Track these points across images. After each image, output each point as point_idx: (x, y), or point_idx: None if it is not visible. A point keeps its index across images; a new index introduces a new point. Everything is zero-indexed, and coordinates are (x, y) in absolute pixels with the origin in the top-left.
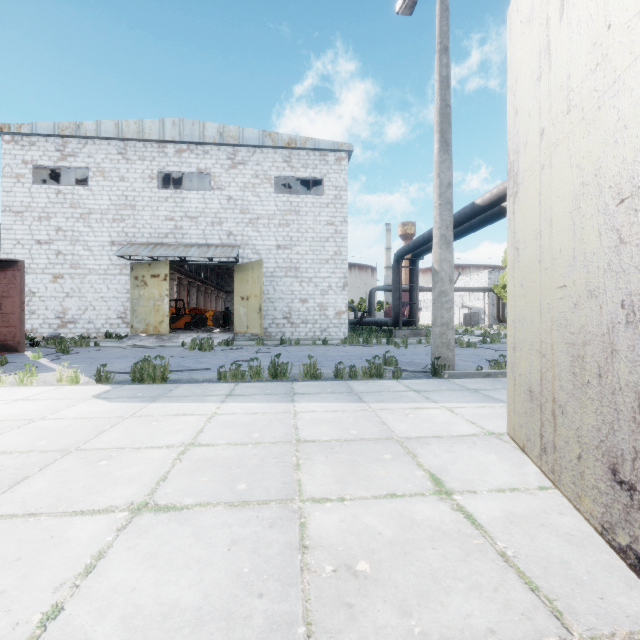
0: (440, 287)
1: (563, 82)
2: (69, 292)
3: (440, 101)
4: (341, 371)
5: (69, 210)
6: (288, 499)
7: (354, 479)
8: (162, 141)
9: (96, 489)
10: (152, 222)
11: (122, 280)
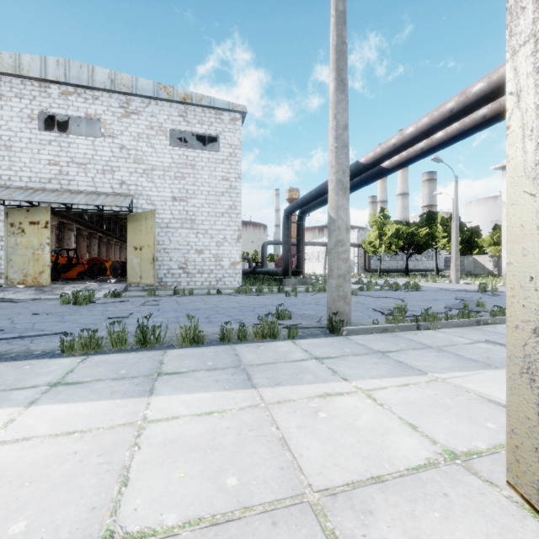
0: (337, 236)
1: None
2: None
3: (336, 37)
4: (228, 332)
5: None
6: None
7: None
8: (44, 80)
9: None
10: (32, 165)
11: None
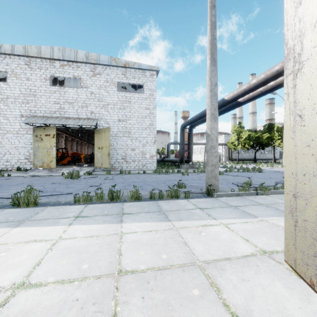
0: (211, 143)
1: None
2: None
3: (211, 36)
4: (154, 194)
5: None
6: None
7: None
8: (52, 59)
9: None
10: (46, 104)
11: (28, 137)
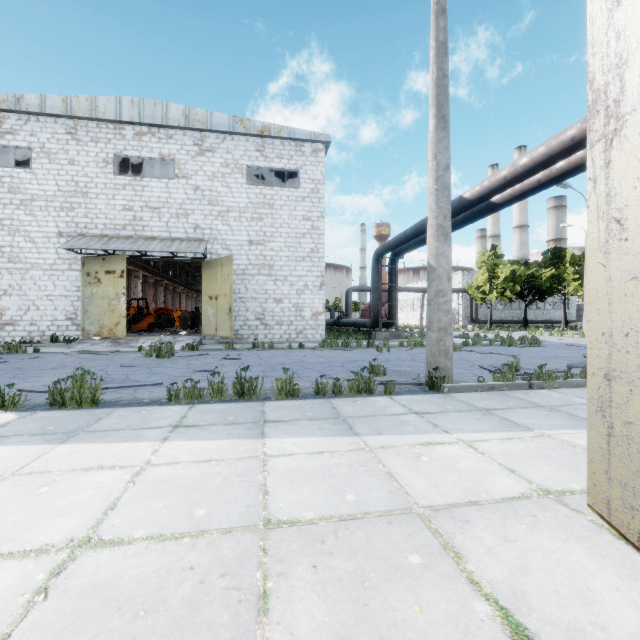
0: (437, 286)
1: None
2: (7, 289)
3: (437, 70)
4: (323, 386)
5: (7, 195)
6: None
7: (370, 639)
8: (119, 122)
9: None
10: (107, 212)
11: (71, 276)
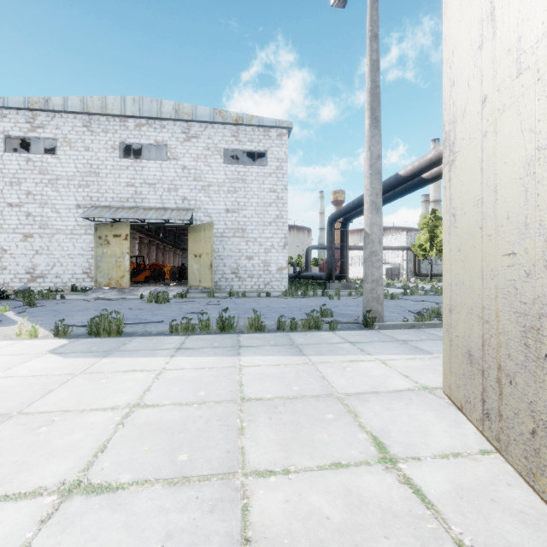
0: (371, 248)
1: (511, 46)
2: (38, 250)
3: (371, 82)
4: (283, 324)
5: (38, 176)
6: (230, 473)
7: (298, 445)
8: (123, 116)
9: (28, 464)
10: (114, 188)
11: (87, 239)
